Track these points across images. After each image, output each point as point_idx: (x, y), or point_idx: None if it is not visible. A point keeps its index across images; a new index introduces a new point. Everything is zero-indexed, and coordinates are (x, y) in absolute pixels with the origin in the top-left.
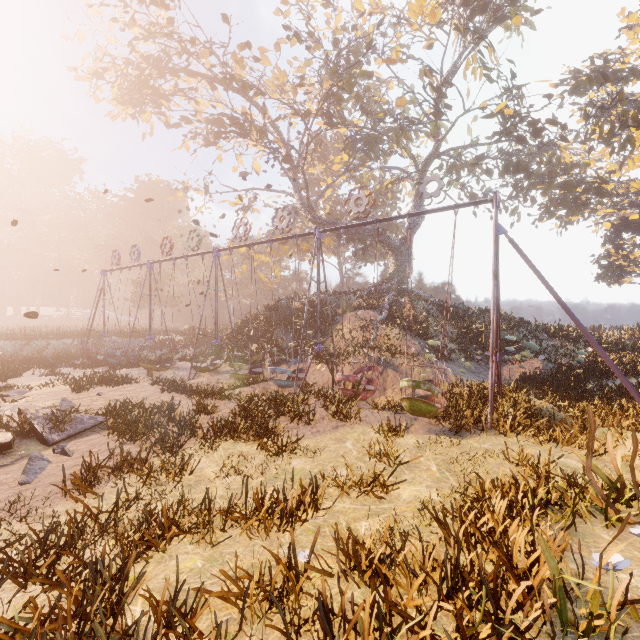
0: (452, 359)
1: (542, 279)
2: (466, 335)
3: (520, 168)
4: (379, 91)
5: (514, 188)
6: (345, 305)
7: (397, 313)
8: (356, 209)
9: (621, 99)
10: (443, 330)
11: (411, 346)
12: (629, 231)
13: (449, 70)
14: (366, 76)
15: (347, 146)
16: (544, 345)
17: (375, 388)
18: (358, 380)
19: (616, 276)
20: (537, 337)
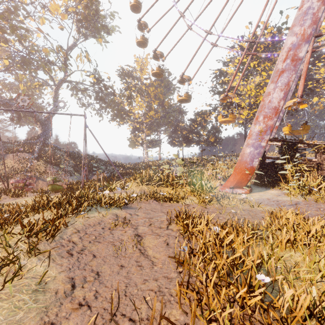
0: (72, 175)
1: (99, 143)
2: (79, 165)
3: (102, 99)
4: (31, 33)
5: (100, 106)
6: (7, 149)
7: (43, 155)
8: (22, 103)
9: (130, 89)
10: (68, 163)
11: (52, 170)
12: (137, 130)
13: (72, 44)
14: (22, 22)
15: (8, 58)
16: (108, 168)
17: (33, 186)
18: (24, 182)
19: (134, 145)
20: (106, 166)
